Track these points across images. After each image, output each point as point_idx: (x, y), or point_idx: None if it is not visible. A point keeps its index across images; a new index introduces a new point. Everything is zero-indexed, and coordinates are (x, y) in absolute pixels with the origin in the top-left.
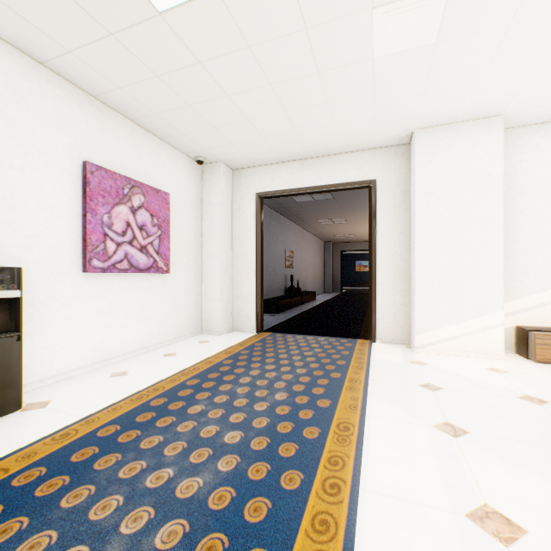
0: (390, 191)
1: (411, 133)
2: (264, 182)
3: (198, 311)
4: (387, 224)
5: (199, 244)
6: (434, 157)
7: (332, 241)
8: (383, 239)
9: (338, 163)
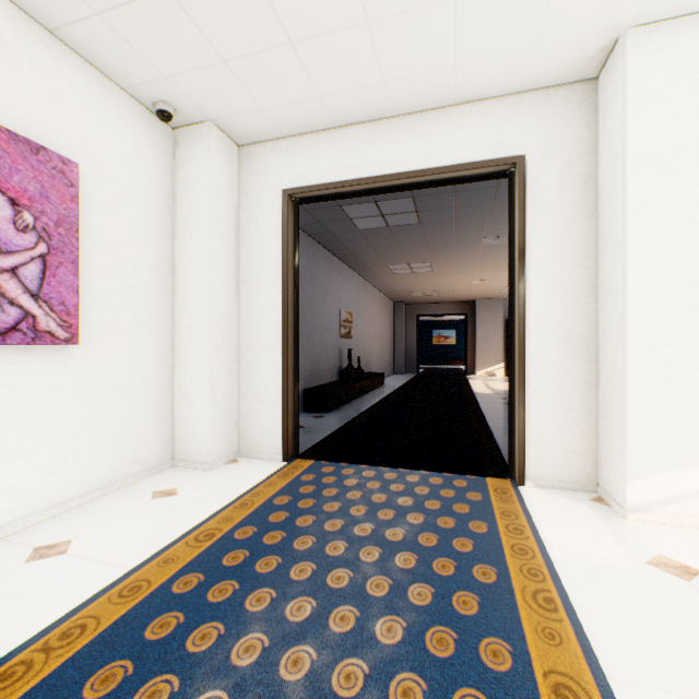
0: (554, 178)
1: (615, 40)
2: (300, 169)
3: (165, 421)
4: (549, 245)
5: (167, 288)
6: (672, 88)
7: (405, 301)
8: (540, 277)
9: (447, 124)
